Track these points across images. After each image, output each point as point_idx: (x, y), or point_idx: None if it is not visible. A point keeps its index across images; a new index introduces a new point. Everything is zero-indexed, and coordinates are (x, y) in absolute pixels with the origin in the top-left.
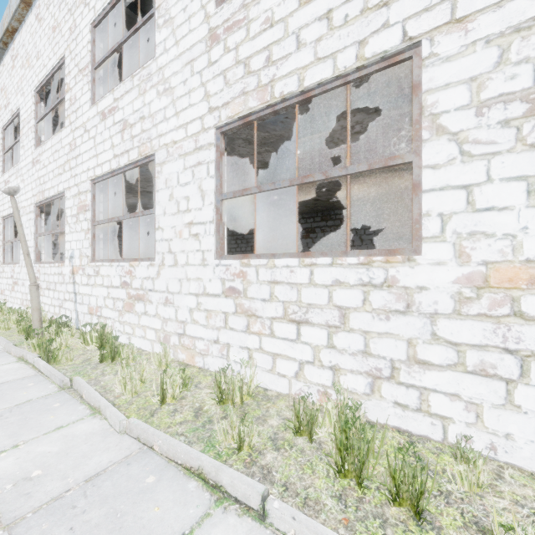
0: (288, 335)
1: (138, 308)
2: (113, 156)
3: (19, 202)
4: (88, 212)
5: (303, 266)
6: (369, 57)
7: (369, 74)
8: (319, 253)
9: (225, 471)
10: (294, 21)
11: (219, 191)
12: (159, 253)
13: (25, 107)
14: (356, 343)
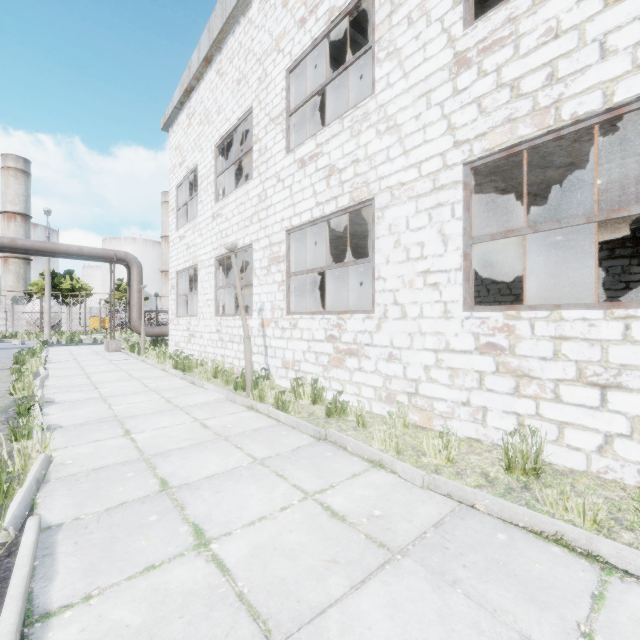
0: (585, 401)
1: (349, 363)
2: (315, 204)
3: (197, 256)
4: (282, 264)
5: (612, 319)
6: None
7: None
8: (639, 303)
9: (602, 541)
10: (596, 26)
11: (468, 234)
12: (379, 305)
13: (204, 163)
14: None
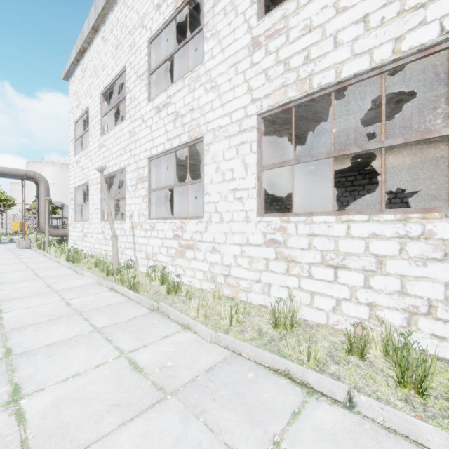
0: (326, 277)
1: (188, 254)
2: (166, 140)
3: (88, 176)
4: (145, 182)
5: (340, 222)
6: (405, 50)
7: (404, 64)
8: (355, 212)
9: (310, 373)
10: (332, 26)
11: (260, 163)
12: (206, 213)
13: (93, 106)
14: (392, 285)
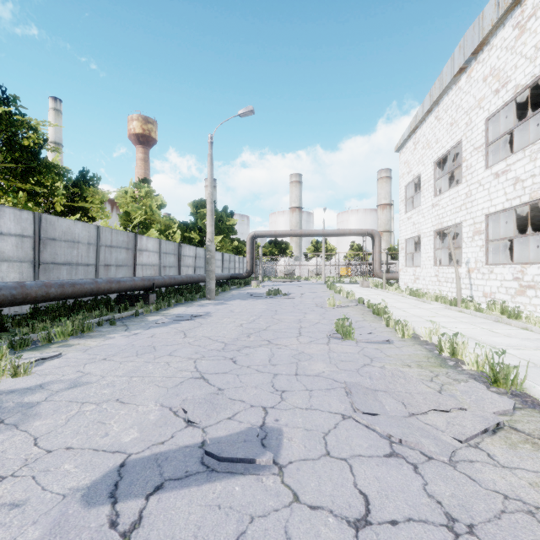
0: None
1: (529, 293)
2: (505, 200)
3: (420, 230)
4: (482, 235)
5: None
6: None
7: None
8: None
9: None
10: None
11: None
12: None
13: (425, 173)
14: None
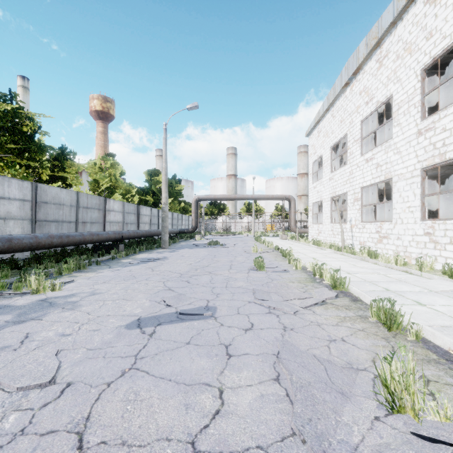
0: (452, 249)
1: (384, 241)
2: (371, 178)
3: (322, 196)
4: (359, 201)
5: None
6: None
7: None
8: None
9: (412, 270)
10: None
11: (422, 193)
12: (394, 219)
13: (325, 154)
14: None
